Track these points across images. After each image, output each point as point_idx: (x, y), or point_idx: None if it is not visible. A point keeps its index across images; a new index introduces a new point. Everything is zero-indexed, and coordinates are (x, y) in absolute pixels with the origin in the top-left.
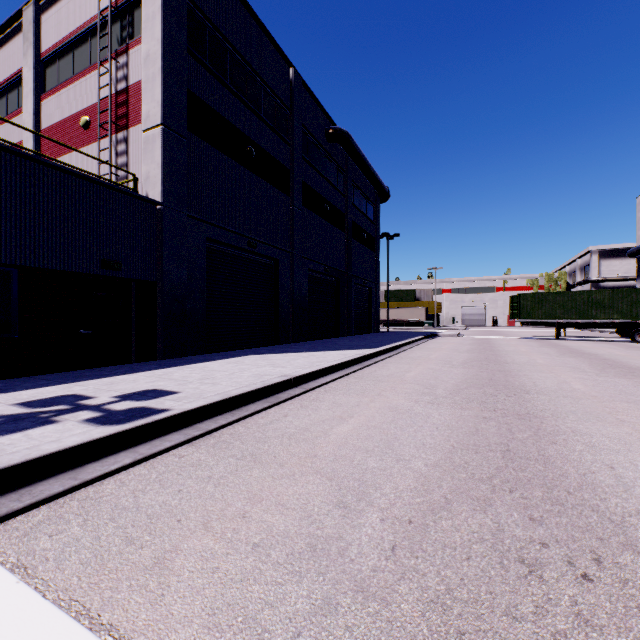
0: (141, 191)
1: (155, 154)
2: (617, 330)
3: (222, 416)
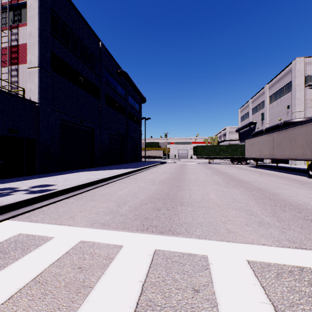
0: (26, 95)
1: (35, 80)
2: (230, 160)
3: (77, 191)
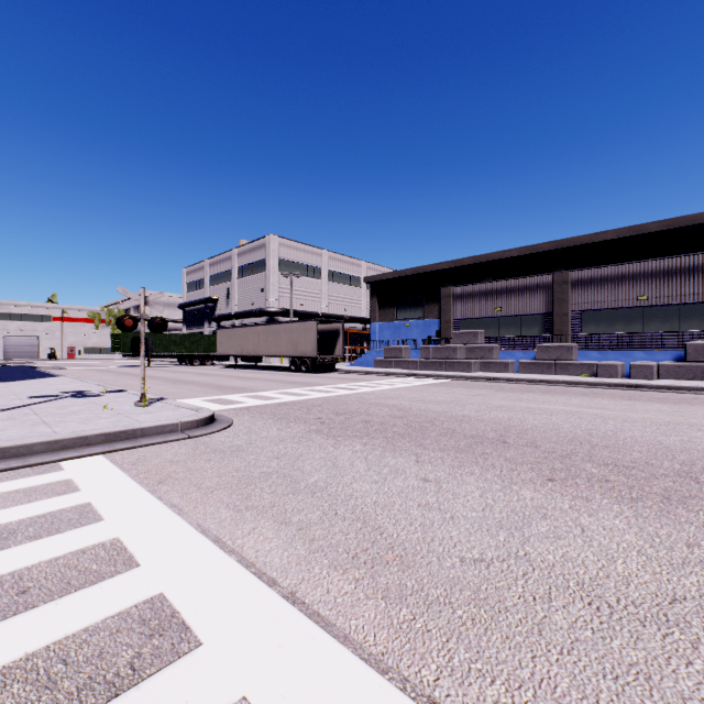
0: None
1: None
2: (179, 359)
3: None
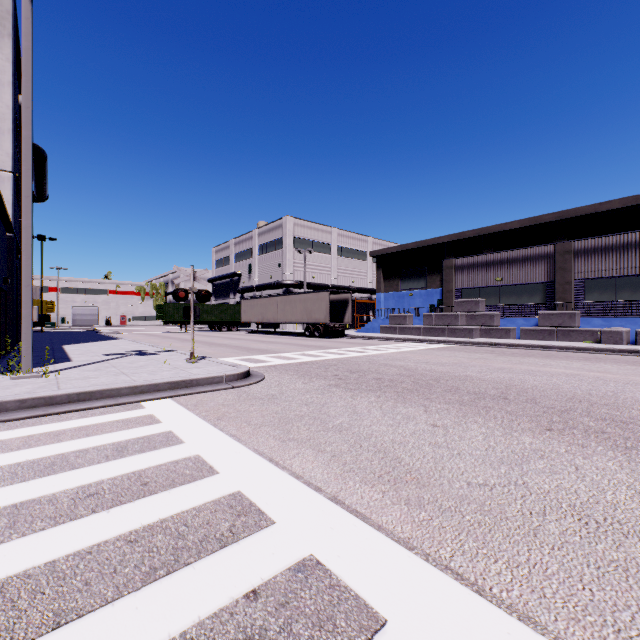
0: None
1: (3, 192)
2: (209, 326)
3: None
